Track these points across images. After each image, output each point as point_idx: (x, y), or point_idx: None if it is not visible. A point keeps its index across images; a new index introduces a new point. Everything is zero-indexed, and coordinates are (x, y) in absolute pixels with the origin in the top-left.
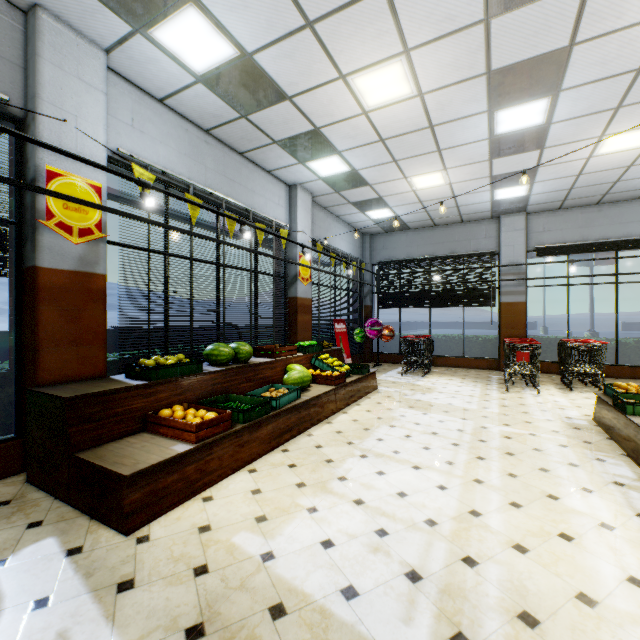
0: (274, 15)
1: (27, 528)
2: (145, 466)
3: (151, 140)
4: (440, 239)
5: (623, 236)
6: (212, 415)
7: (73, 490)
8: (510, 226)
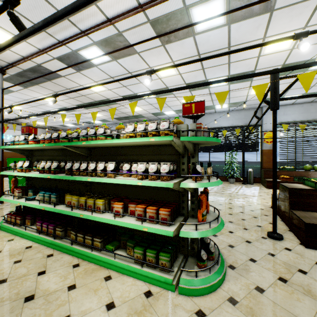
0: (302, 90)
1: (257, 186)
2: (270, 180)
3: (289, 115)
4: None
5: None
6: (287, 177)
7: (263, 184)
8: None
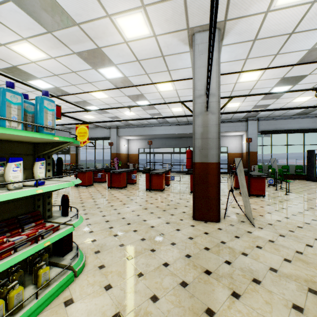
0: None
1: None
2: None
3: None
4: (59, 134)
5: (95, 137)
6: None
7: None
8: (72, 132)
